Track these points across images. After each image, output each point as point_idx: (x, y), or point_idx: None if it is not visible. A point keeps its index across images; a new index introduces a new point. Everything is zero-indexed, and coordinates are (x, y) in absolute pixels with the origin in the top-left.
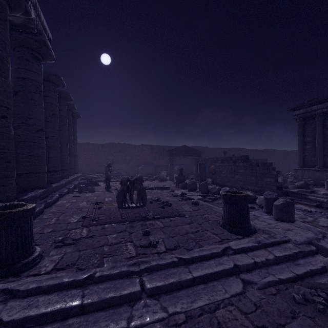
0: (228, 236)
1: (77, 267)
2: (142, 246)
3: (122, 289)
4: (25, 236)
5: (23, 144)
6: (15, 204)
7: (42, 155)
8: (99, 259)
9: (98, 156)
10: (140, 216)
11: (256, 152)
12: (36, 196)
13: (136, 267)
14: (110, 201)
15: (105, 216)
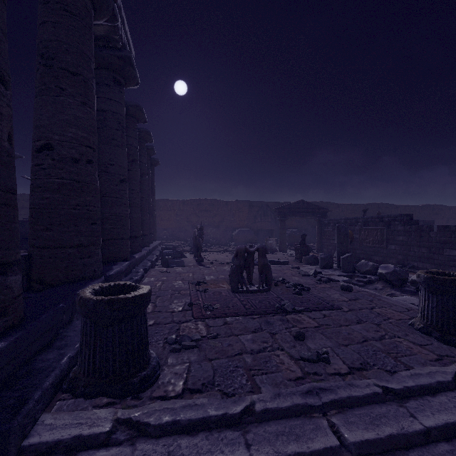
0: (445, 349)
1: (219, 389)
2: (306, 360)
3: (307, 438)
4: (141, 335)
5: (104, 200)
6: (121, 284)
7: (126, 214)
8: (248, 378)
9: (178, 217)
10: (271, 306)
11: (410, 210)
12: (121, 271)
13: (315, 399)
14: (214, 280)
15: (220, 304)
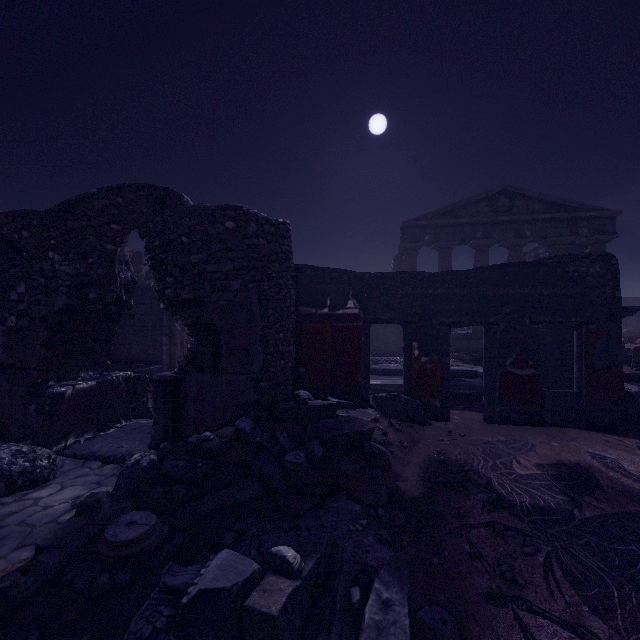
0: None
1: None
2: None
3: None
4: None
5: None
6: None
7: None
8: None
9: None
10: None
11: None
12: None
13: None
14: None
15: None
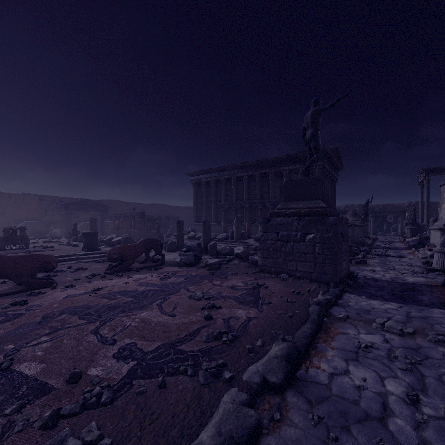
0: (82, 252)
1: None
2: None
3: None
4: None
5: None
6: None
7: None
8: None
9: None
10: (23, 251)
11: (178, 209)
12: None
13: None
14: None
15: None
